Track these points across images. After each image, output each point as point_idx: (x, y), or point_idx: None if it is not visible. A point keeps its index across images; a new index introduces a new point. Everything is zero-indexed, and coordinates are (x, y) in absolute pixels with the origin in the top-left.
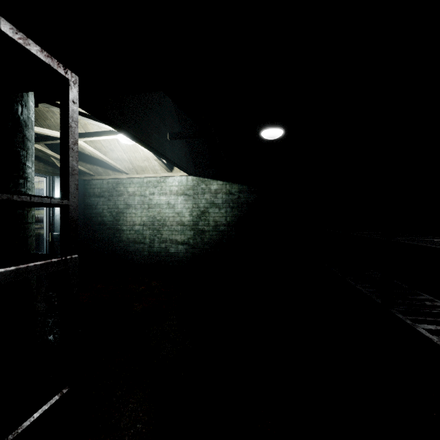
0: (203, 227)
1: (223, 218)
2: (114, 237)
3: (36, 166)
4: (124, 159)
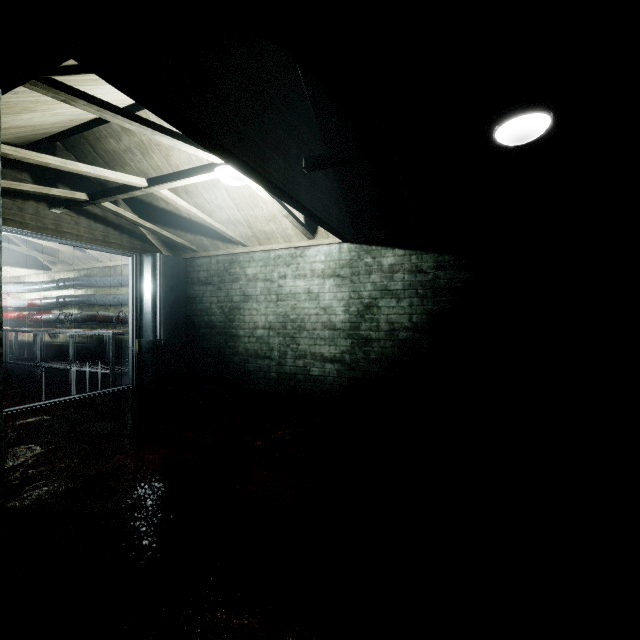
0: (367, 333)
1: (404, 317)
2: (226, 347)
3: (118, 239)
4: (238, 222)
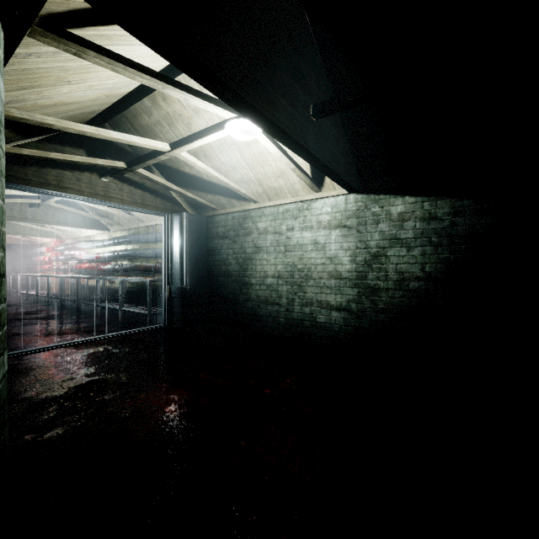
0: (375, 283)
1: (415, 267)
2: (240, 294)
3: (153, 202)
4: (250, 180)
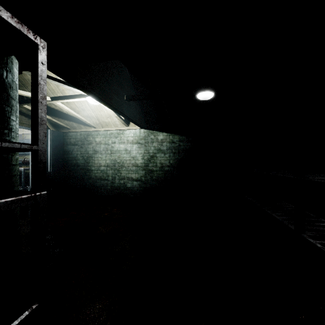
0: (152, 168)
1: (167, 161)
2: (85, 175)
3: (27, 121)
4: (92, 117)
